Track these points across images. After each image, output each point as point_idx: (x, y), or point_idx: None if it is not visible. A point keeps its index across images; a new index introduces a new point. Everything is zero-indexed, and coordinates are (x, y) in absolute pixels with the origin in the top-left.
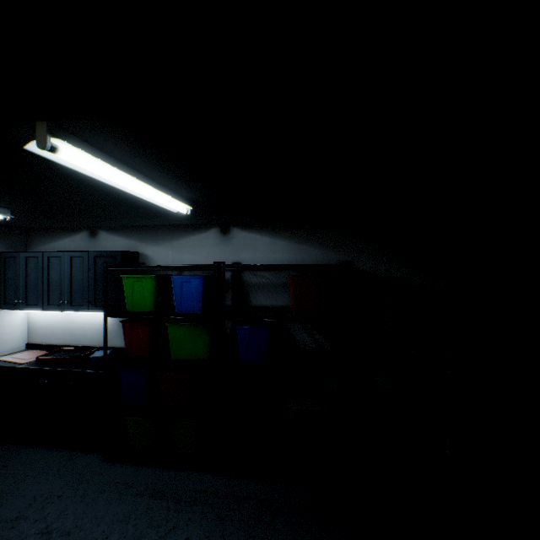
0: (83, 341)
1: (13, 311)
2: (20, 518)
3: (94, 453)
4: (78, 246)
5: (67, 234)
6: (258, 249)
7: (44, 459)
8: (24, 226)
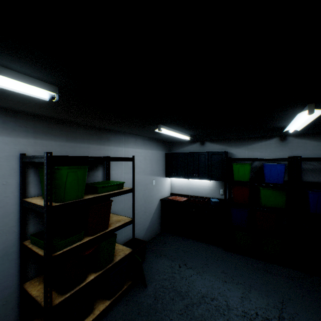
0: (197, 193)
1: (167, 178)
2: (207, 264)
3: (215, 246)
4: (194, 150)
5: (189, 144)
6: (307, 148)
7: (195, 243)
8: (171, 141)
